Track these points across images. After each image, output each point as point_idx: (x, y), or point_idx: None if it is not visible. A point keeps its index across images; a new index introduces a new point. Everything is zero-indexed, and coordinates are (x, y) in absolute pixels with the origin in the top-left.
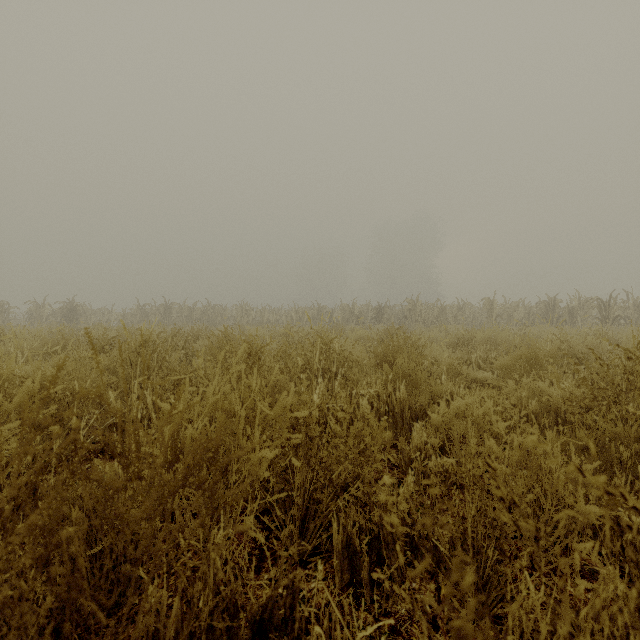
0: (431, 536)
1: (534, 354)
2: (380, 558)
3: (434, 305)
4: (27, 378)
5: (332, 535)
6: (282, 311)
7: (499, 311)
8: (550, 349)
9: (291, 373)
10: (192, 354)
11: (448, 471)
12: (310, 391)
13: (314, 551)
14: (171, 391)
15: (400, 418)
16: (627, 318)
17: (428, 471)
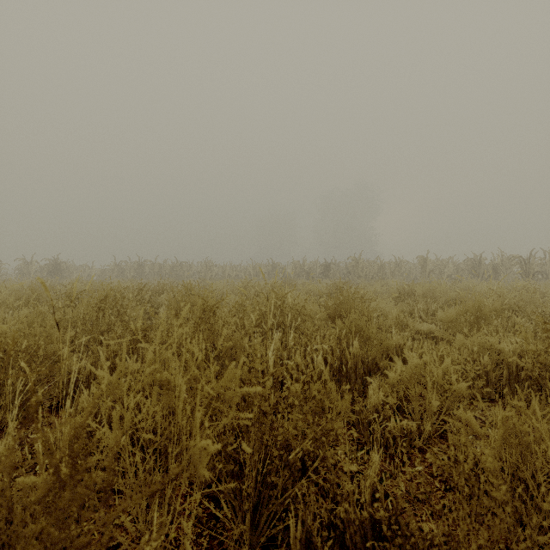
0: (404, 530)
1: (479, 308)
2: (343, 549)
3: (374, 262)
4: None
5: (288, 521)
6: (241, 267)
7: (431, 267)
8: (494, 303)
9: (246, 328)
10: (158, 306)
11: (408, 434)
12: (264, 348)
13: (268, 543)
14: (127, 346)
15: (353, 373)
16: (544, 273)
17: (387, 434)
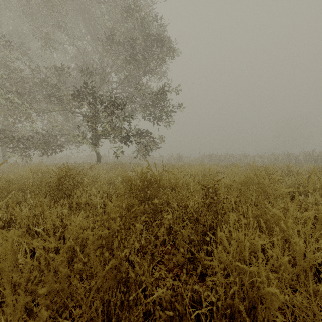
0: None
1: None
2: None
3: None
4: (224, 170)
5: None
6: (264, 156)
7: None
8: None
9: None
10: None
11: None
12: None
13: None
14: None
15: None
16: None
17: None
